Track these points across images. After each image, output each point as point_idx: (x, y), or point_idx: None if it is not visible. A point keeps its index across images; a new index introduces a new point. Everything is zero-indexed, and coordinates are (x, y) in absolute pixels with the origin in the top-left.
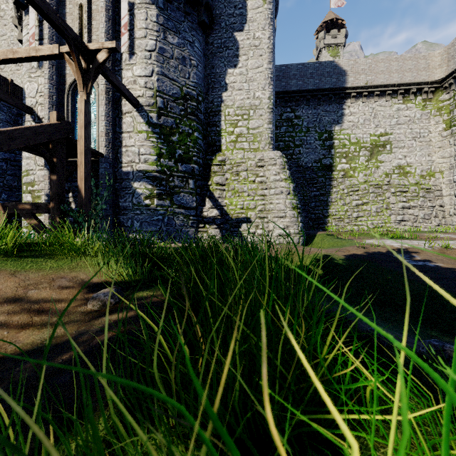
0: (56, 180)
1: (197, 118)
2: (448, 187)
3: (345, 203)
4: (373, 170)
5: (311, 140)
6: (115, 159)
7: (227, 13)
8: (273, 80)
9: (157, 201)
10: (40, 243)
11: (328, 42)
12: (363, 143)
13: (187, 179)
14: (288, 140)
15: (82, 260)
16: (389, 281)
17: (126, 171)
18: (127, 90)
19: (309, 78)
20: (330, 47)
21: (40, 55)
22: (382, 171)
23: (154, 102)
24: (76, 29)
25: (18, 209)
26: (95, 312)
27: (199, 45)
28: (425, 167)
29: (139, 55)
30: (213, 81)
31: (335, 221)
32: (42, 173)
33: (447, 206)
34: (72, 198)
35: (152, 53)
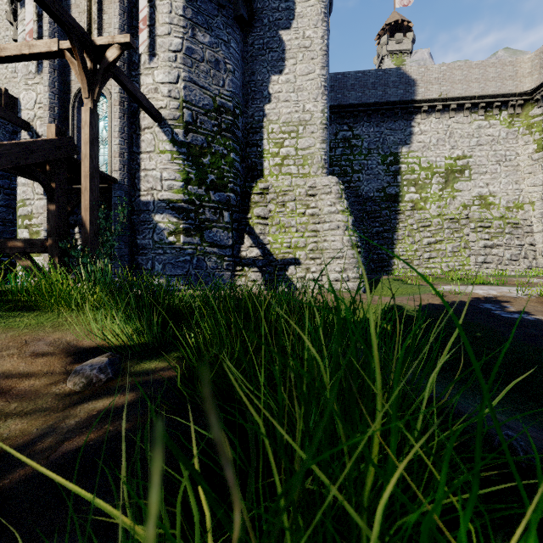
0: (55, 211)
1: (234, 136)
2: (540, 221)
3: (415, 241)
4: (449, 201)
5: (373, 164)
6: (132, 185)
7: (271, 7)
8: (328, 89)
9: (184, 238)
10: (15, 291)
11: (391, 48)
12: (436, 168)
13: (221, 210)
14: (345, 164)
15: (73, 314)
16: (479, 339)
17: (145, 200)
18: (146, 99)
19: (370, 89)
20: (394, 54)
21: (34, 53)
22: (460, 202)
23: (181, 115)
24: (83, 25)
25: (7, 248)
26: (75, 394)
27: (236, 46)
28: (512, 197)
29: (161, 56)
30: (253, 91)
31: (402, 263)
32: (41, 203)
33: (538, 245)
34: (78, 234)
35: (178, 54)
